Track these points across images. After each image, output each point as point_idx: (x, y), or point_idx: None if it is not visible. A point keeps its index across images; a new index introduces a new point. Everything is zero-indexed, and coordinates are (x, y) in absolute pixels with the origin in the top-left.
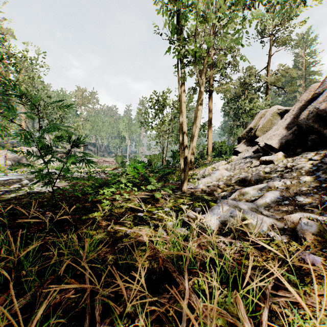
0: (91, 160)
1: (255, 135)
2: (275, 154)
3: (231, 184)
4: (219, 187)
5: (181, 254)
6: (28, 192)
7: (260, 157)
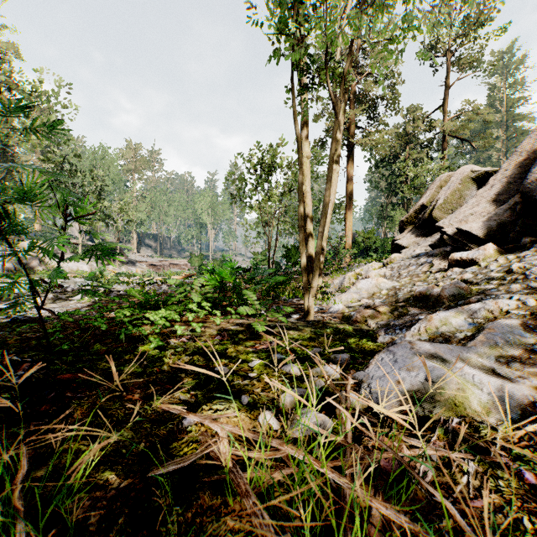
0: (149, 262)
1: (432, 217)
2: (479, 248)
3: (400, 304)
4: (377, 309)
5: (322, 504)
6: (15, 320)
7: (447, 253)
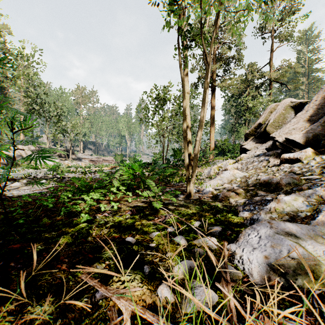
0: (90, 159)
1: (266, 131)
2: (302, 151)
3: (250, 188)
4: (235, 191)
5: None
6: None
7: (278, 154)
